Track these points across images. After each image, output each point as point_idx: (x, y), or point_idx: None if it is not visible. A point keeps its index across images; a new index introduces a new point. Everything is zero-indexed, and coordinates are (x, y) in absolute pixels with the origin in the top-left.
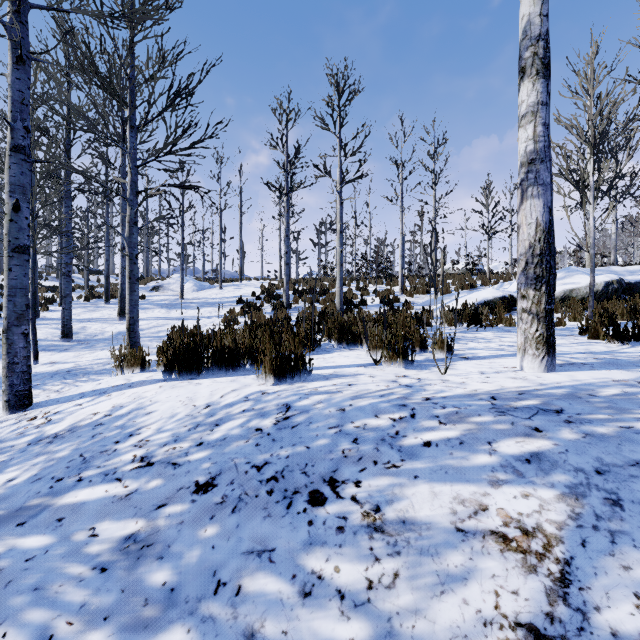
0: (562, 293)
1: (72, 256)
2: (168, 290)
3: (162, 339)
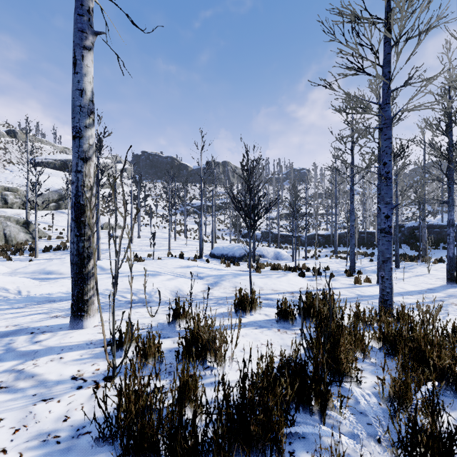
0: None
1: None
2: None
3: None
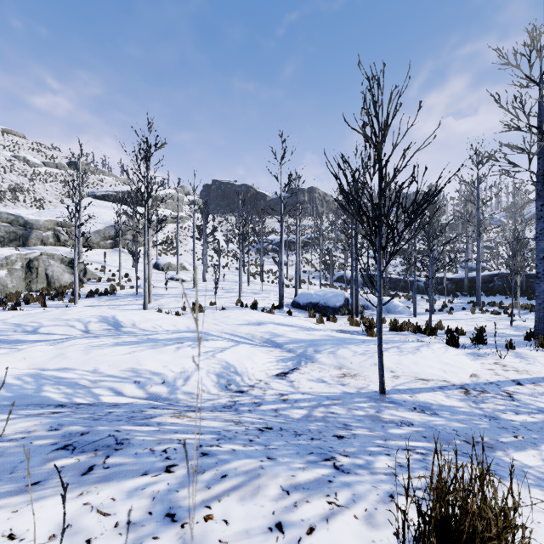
0: None
1: None
2: None
3: None
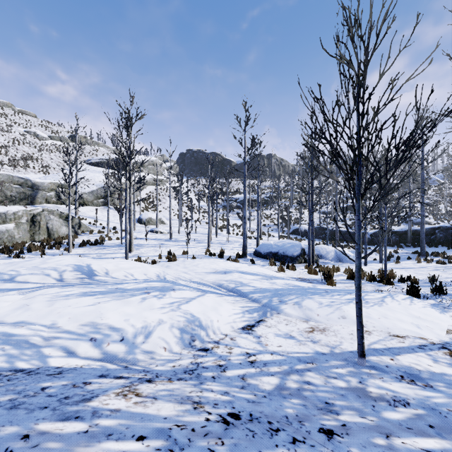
0: None
1: None
2: None
3: None
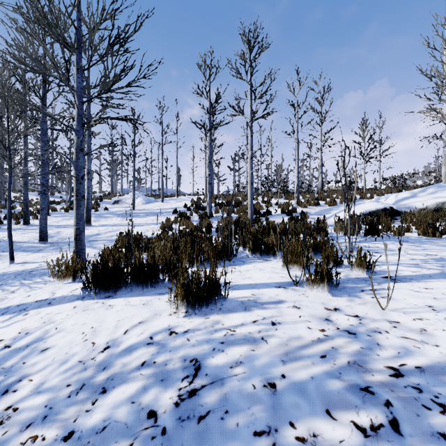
0: (435, 205)
1: (47, 179)
2: (125, 203)
3: (112, 242)
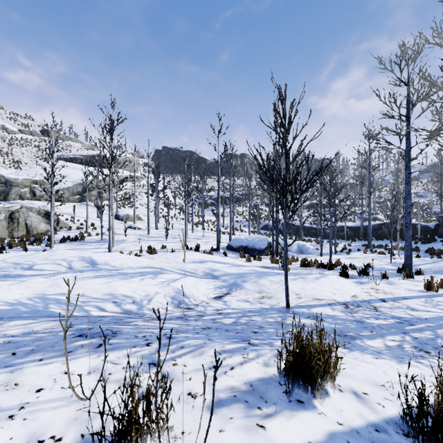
0: None
1: None
2: None
3: None
